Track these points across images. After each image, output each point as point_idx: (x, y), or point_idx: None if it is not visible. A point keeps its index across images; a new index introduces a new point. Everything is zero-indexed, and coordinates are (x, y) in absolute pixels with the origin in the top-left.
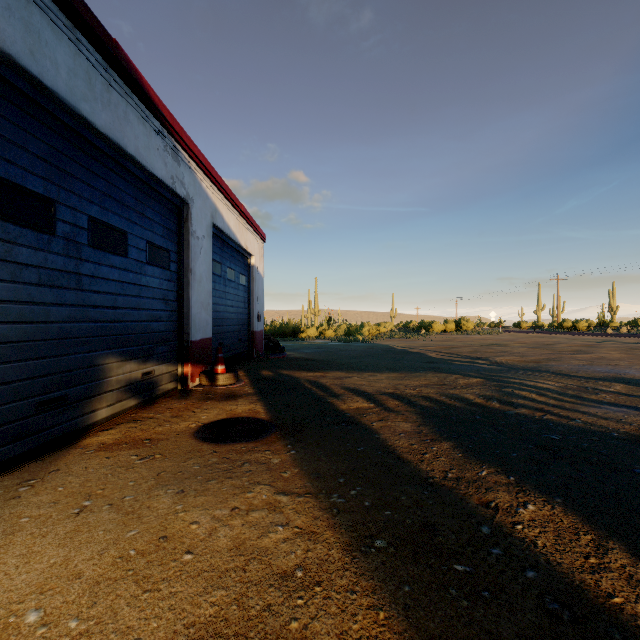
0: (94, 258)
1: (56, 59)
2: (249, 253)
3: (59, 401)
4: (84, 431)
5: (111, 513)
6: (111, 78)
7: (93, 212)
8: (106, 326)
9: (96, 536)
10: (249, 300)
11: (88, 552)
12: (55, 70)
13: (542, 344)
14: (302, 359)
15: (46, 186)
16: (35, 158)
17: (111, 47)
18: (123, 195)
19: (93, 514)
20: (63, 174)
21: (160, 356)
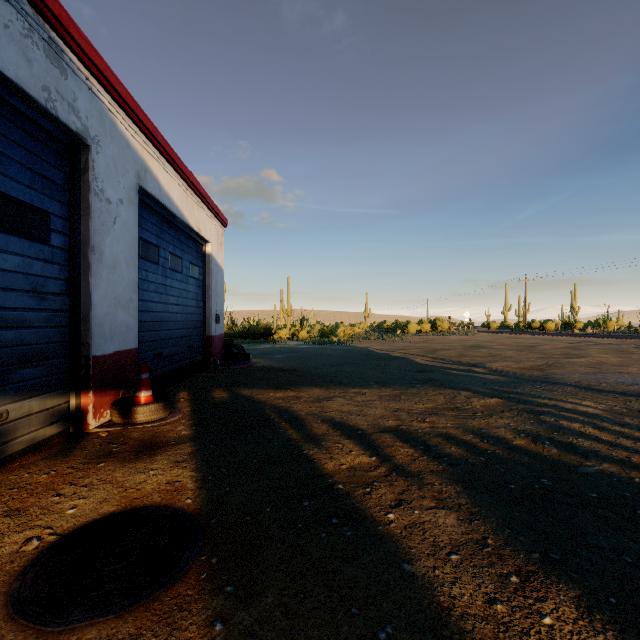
0: None
1: None
2: (203, 238)
3: None
4: None
5: None
6: None
7: None
8: None
9: None
10: (204, 297)
11: None
12: None
13: (524, 346)
14: (271, 369)
15: None
16: None
17: None
18: None
19: None
20: None
21: (24, 385)
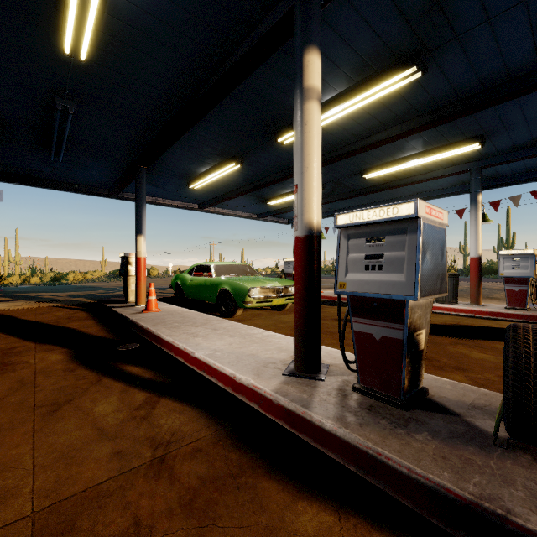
0: None
1: None
2: None
3: None
4: None
5: None
6: None
7: None
8: None
9: None
10: None
11: None
12: None
13: None
14: (16, 291)
15: None
16: None
17: None
18: None
19: None
20: None
21: None
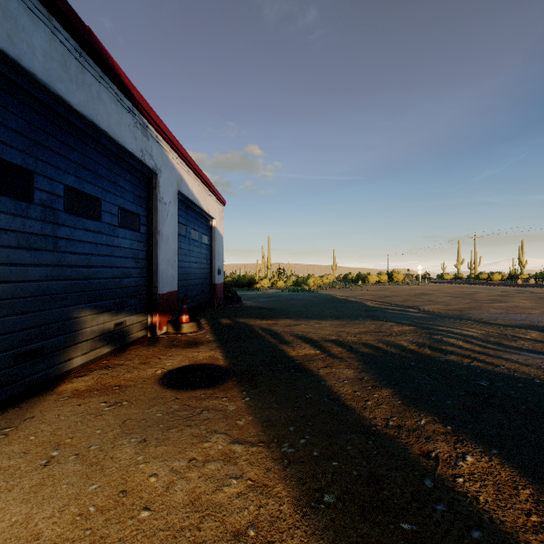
0: (70, 222)
1: (33, 43)
2: (211, 216)
3: (36, 352)
4: (60, 378)
5: (76, 464)
6: (85, 61)
7: (69, 181)
8: (81, 283)
9: (59, 490)
10: (211, 257)
11: (49, 509)
12: (32, 53)
13: (463, 294)
14: (257, 308)
15: (24, 158)
16: (13, 133)
17: (85, 33)
18: (97, 166)
19: (59, 465)
20: (40, 147)
21: (131, 308)
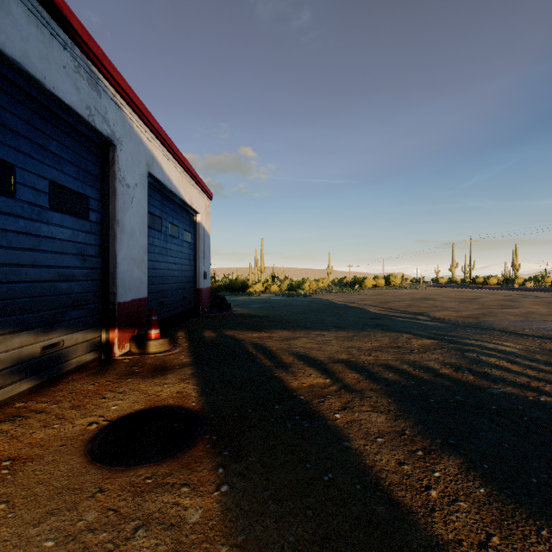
0: None
1: None
2: (194, 210)
3: None
4: None
5: None
6: None
7: None
8: None
9: None
10: (195, 257)
11: None
12: None
13: (466, 298)
14: (248, 316)
15: None
16: None
17: None
18: (6, 115)
19: None
20: None
21: (73, 322)
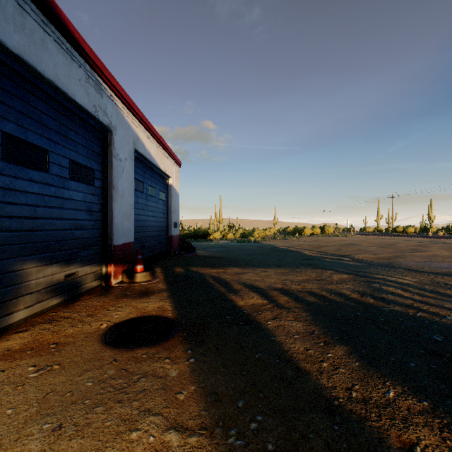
0: (9, 171)
1: None
2: (167, 175)
3: None
4: None
5: None
6: (26, 4)
7: (8, 128)
8: (24, 234)
9: None
10: (167, 211)
11: None
12: None
13: (386, 244)
14: (209, 257)
15: None
16: None
17: None
18: (44, 117)
19: None
20: None
21: (84, 259)
